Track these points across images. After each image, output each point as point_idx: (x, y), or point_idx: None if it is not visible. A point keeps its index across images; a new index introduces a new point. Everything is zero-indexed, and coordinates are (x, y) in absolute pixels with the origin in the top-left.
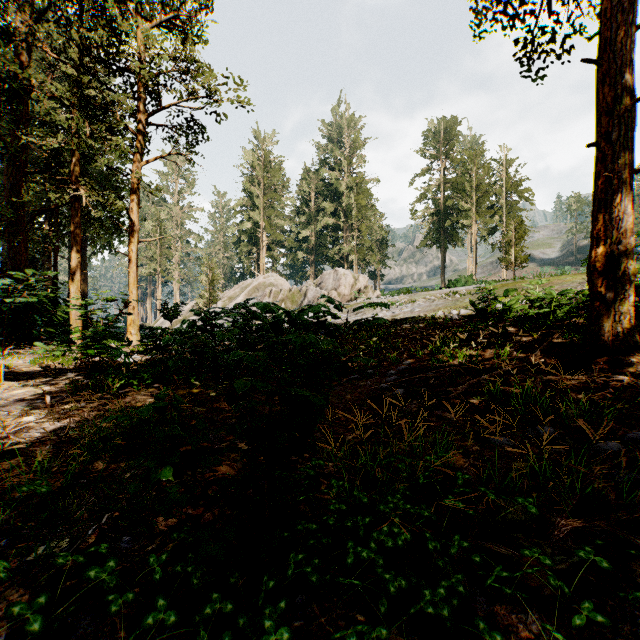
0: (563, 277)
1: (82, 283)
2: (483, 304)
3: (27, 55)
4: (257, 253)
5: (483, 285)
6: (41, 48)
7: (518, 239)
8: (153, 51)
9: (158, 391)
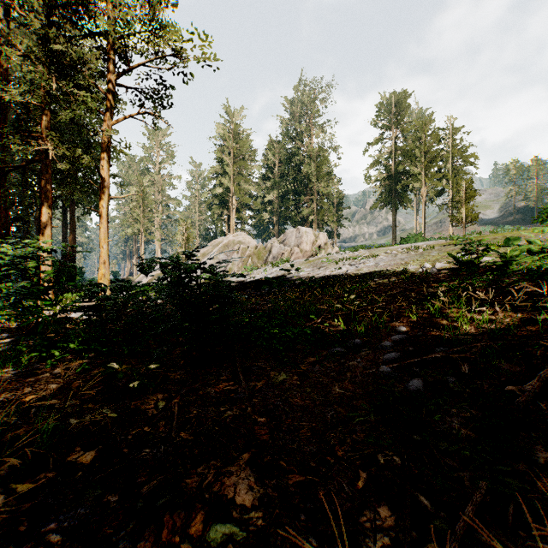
0: (528, 231)
1: (71, 241)
2: (460, 257)
3: (6, 22)
4: (227, 215)
5: (441, 240)
6: (9, 5)
7: (468, 198)
8: (121, 11)
9: (80, 366)
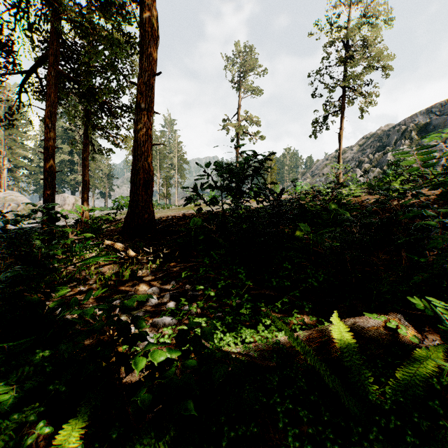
0: None
1: None
2: None
3: None
4: None
5: None
6: None
7: (167, 186)
8: None
9: None
